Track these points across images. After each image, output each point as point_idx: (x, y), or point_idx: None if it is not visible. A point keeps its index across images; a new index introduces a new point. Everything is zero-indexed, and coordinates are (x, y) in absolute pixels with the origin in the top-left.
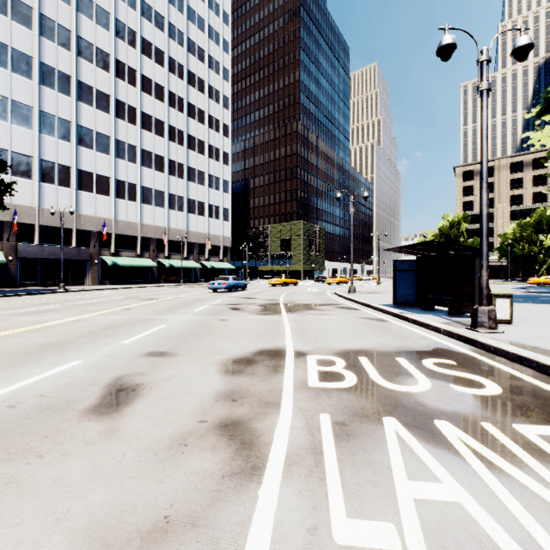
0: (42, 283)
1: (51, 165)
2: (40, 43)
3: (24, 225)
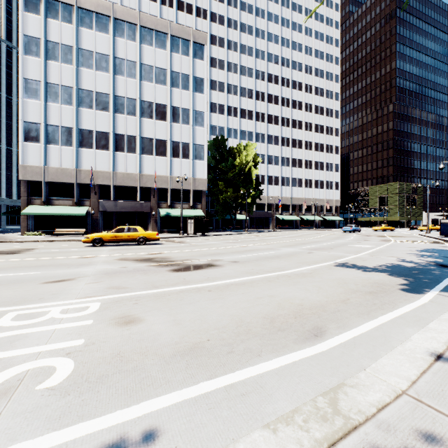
0: (255, 228)
1: (258, 176)
2: (255, 124)
3: None
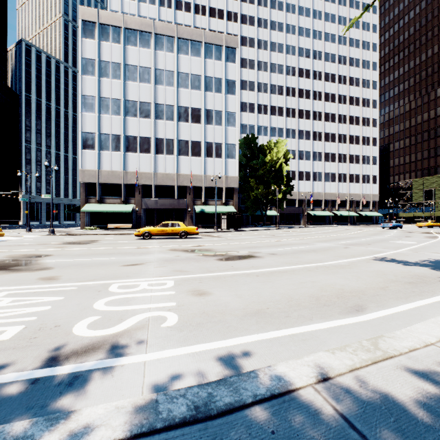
0: (285, 223)
1: (289, 172)
2: (285, 120)
3: None
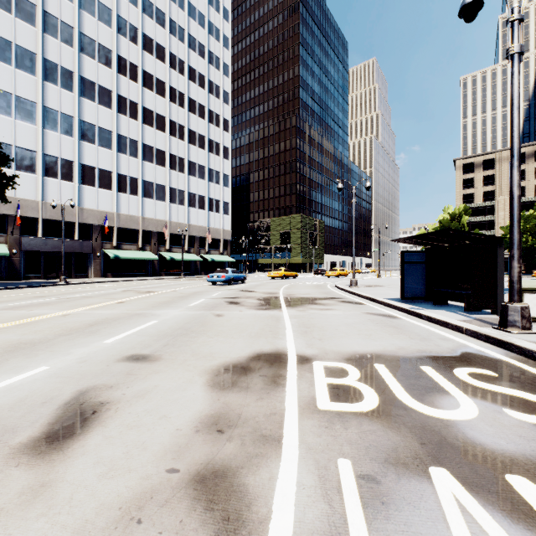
0: (45, 275)
1: (55, 160)
2: (44, 40)
3: (28, 219)
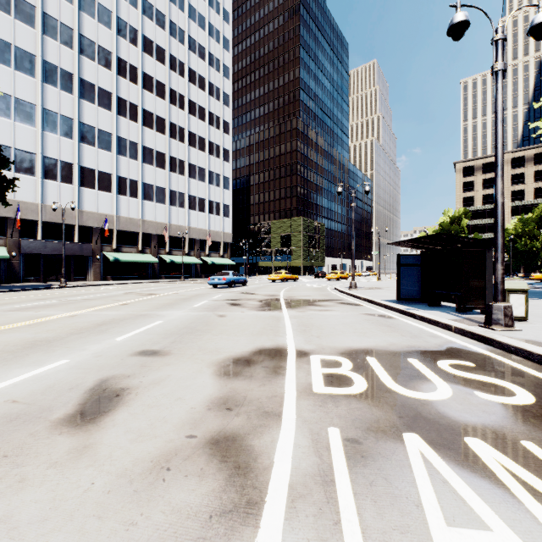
0: (45, 278)
1: (54, 162)
2: (43, 41)
3: (27, 221)
